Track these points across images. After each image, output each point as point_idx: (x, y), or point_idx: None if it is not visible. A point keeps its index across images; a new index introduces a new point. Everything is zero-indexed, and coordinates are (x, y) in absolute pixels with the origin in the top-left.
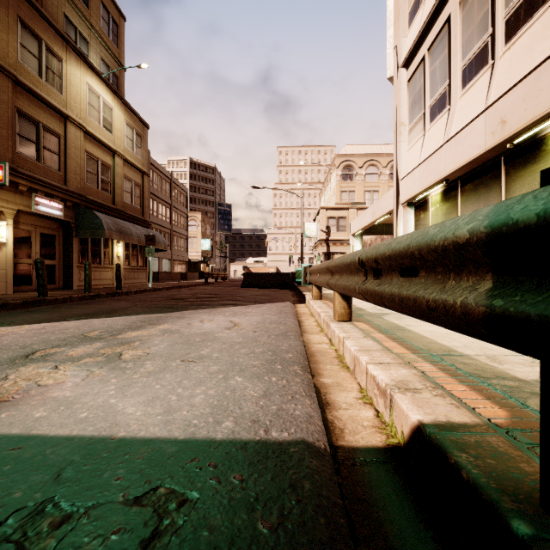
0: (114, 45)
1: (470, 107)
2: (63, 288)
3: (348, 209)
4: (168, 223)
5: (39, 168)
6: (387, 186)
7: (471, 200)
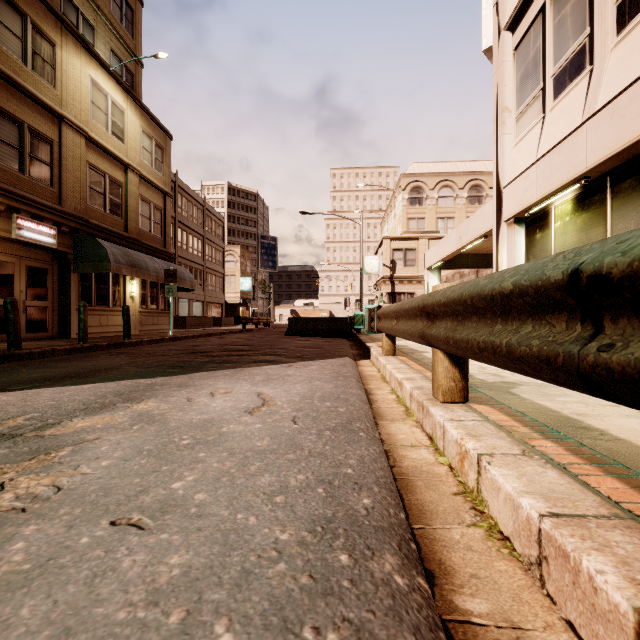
0: (129, 35)
1: (637, 56)
2: (58, 336)
3: (418, 239)
4: (200, 257)
5: (24, 181)
6: (464, 212)
7: (633, 204)
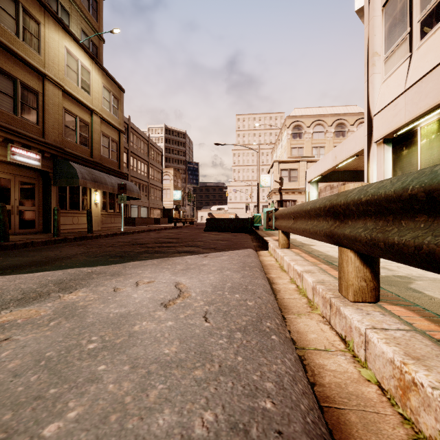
0: (94, 19)
1: None
2: (42, 231)
3: (299, 162)
4: (145, 177)
5: (17, 120)
6: (332, 143)
7: None
